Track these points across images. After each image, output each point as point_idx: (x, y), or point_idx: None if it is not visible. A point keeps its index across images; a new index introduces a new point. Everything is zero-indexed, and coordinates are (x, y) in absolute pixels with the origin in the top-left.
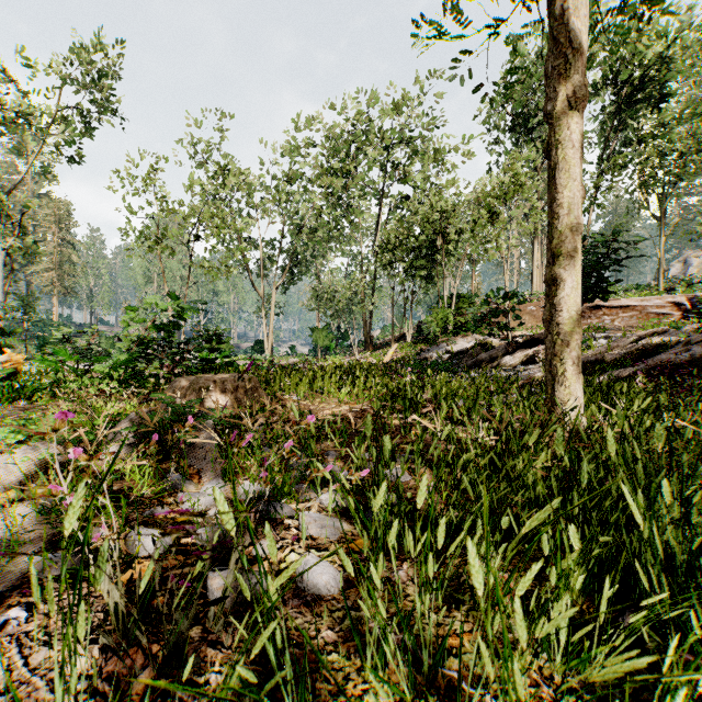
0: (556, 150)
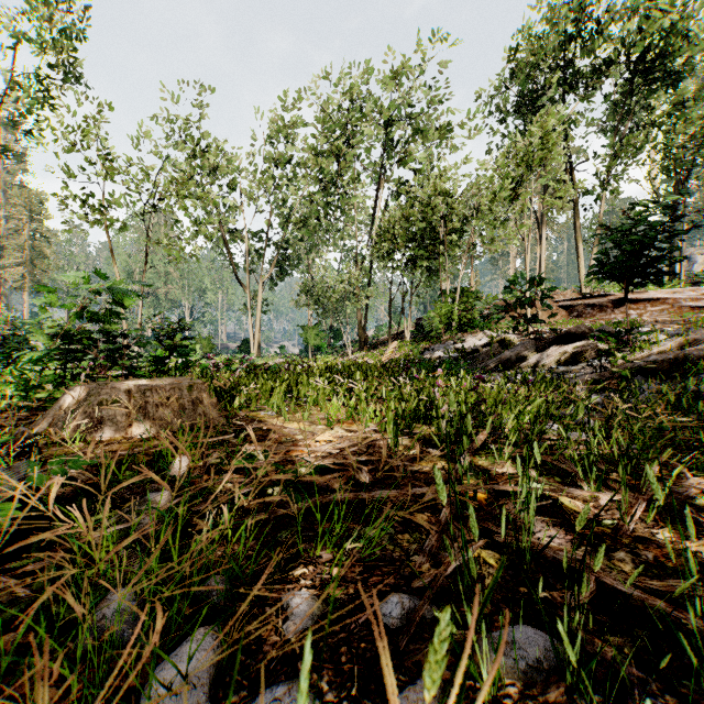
0: None
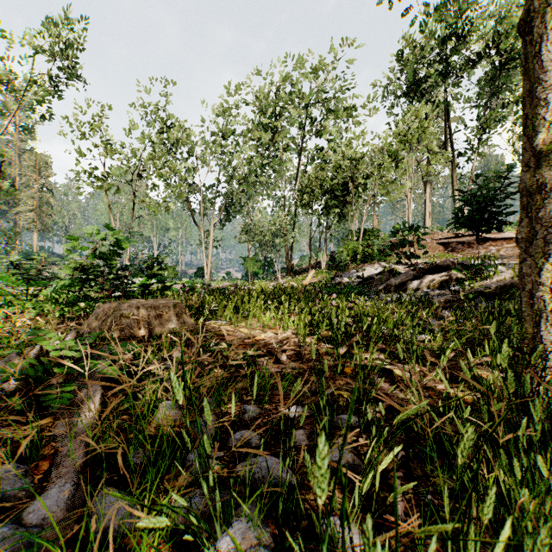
0: (543, 16)
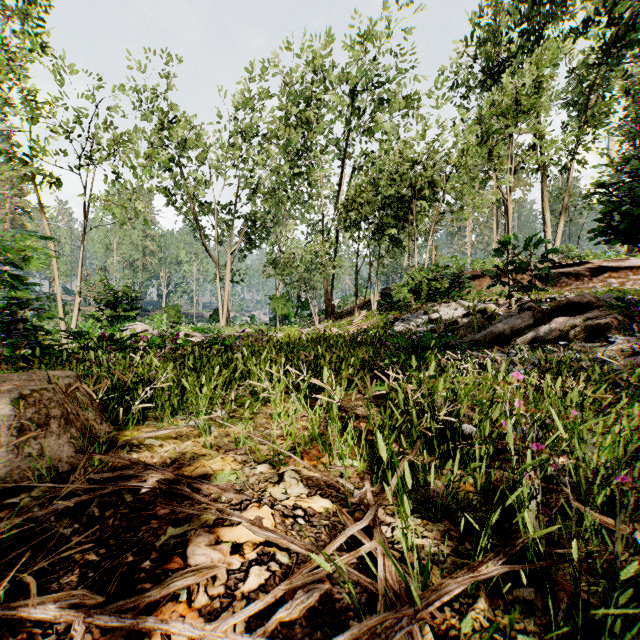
0: None
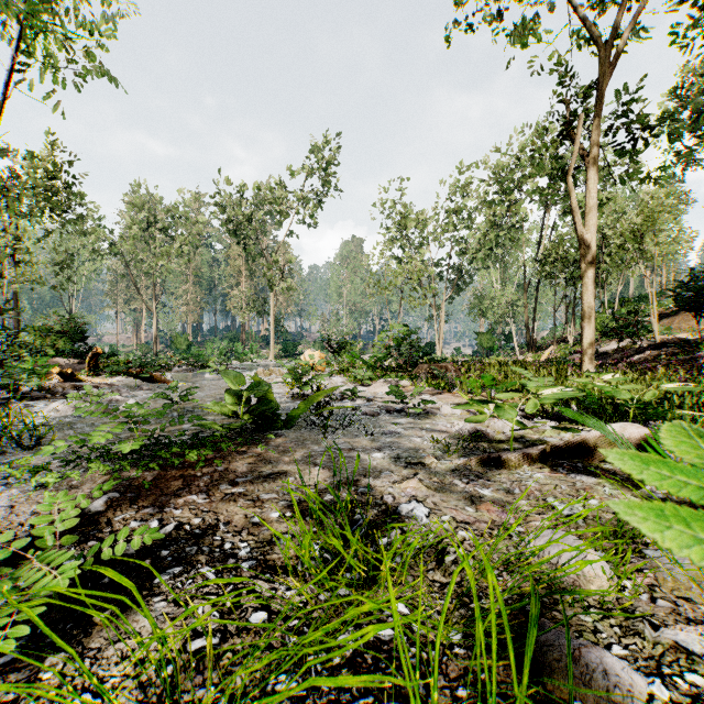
0: (582, 280)
